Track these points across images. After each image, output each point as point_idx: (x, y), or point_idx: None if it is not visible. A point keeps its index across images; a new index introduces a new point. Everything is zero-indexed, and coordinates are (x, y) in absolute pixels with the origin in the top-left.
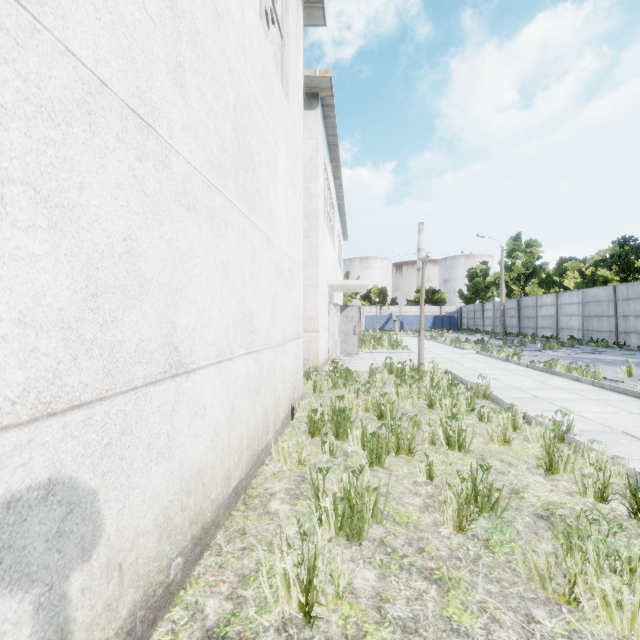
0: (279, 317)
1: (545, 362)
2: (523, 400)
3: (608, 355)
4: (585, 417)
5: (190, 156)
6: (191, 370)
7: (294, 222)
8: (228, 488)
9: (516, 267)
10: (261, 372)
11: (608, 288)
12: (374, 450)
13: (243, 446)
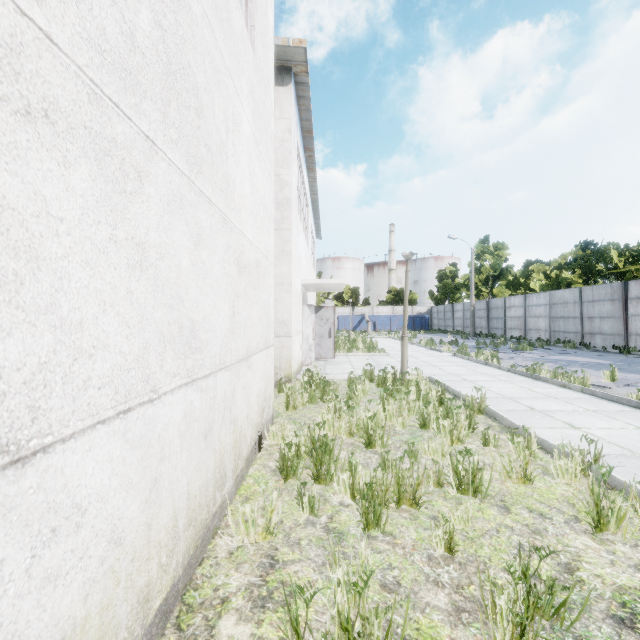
0: (241, 324)
1: (527, 366)
2: (520, 413)
3: (579, 357)
4: (595, 435)
5: (32, 5)
6: (36, 451)
7: (262, 205)
8: (146, 617)
9: (485, 269)
10: (213, 404)
11: (574, 290)
12: (370, 507)
13: (179, 528)
